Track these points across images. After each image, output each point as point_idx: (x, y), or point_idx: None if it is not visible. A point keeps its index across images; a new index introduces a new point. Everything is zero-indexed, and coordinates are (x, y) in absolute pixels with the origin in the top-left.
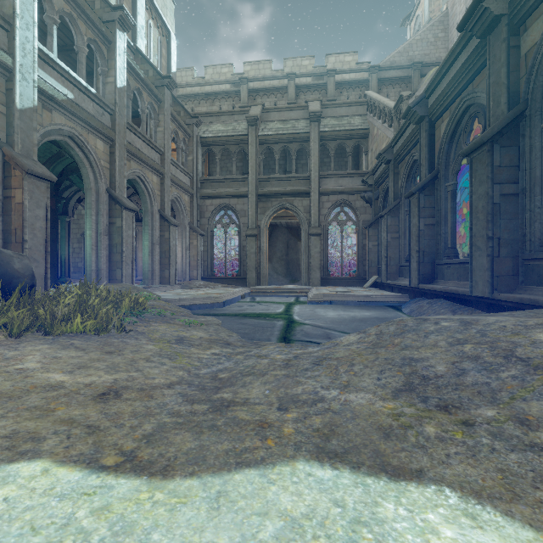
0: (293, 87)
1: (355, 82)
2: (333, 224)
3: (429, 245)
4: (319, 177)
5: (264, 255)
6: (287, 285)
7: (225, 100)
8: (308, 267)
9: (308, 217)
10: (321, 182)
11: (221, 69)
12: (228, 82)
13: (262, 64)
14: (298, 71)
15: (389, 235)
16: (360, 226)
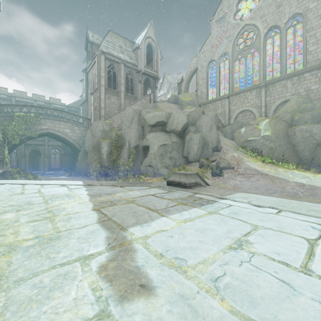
0: (36, 104)
1: (60, 108)
2: (53, 151)
3: (71, 163)
4: (48, 141)
5: (27, 163)
6: (36, 171)
7: (3, 100)
8: (44, 166)
9: (44, 152)
10: (48, 142)
11: (1, 89)
12: (5, 95)
13: (22, 92)
14: (38, 99)
15: (66, 159)
16: (61, 155)
